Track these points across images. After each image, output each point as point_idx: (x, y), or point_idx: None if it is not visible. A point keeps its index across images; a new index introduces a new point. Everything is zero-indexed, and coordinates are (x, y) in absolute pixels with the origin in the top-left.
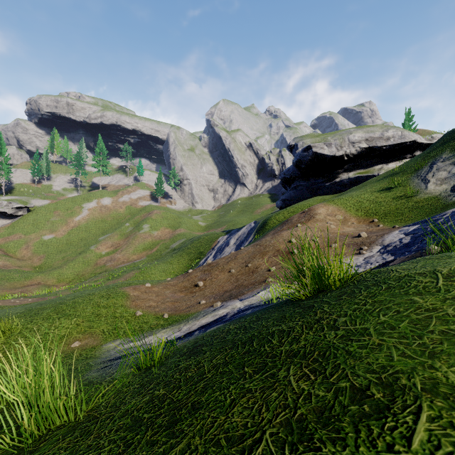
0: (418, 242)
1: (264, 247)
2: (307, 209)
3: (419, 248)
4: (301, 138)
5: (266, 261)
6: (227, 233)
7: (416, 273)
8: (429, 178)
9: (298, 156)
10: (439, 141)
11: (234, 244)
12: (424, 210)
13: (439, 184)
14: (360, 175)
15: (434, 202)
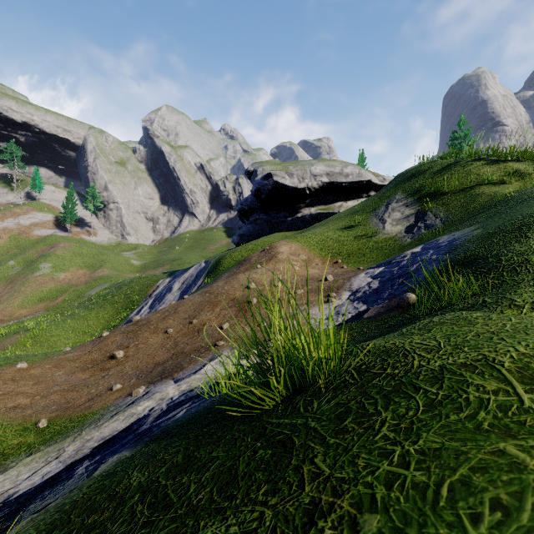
0: (388, 288)
1: (215, 296)
2: (268, 247)
3: (392, 295)
4: (260, 164)
5: (218, 314)
6: (170, 275)
7: (457, 363)
8: (385, 218)
9: (258, 184)
10: (391, 182)
11: (179, 290)
12: (383, 251)
13: (395, 225)
14: (321, 211)
15: (391, 243)
